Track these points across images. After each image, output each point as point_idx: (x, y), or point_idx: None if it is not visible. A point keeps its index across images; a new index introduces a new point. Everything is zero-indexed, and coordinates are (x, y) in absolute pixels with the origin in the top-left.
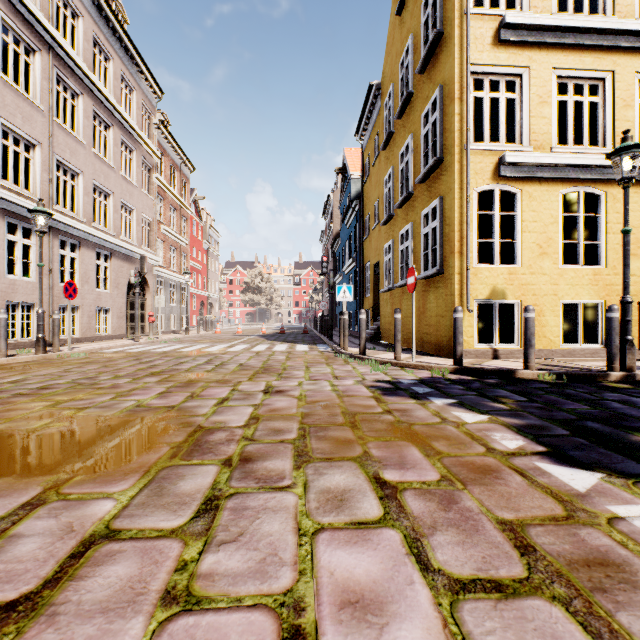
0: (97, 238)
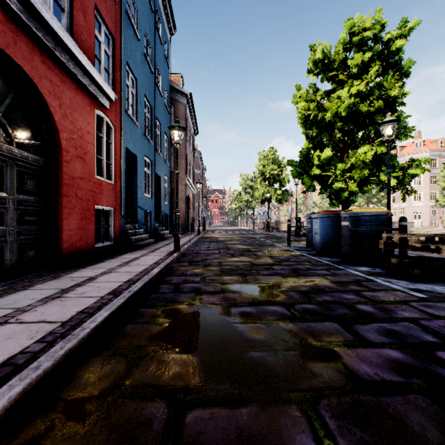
0: None
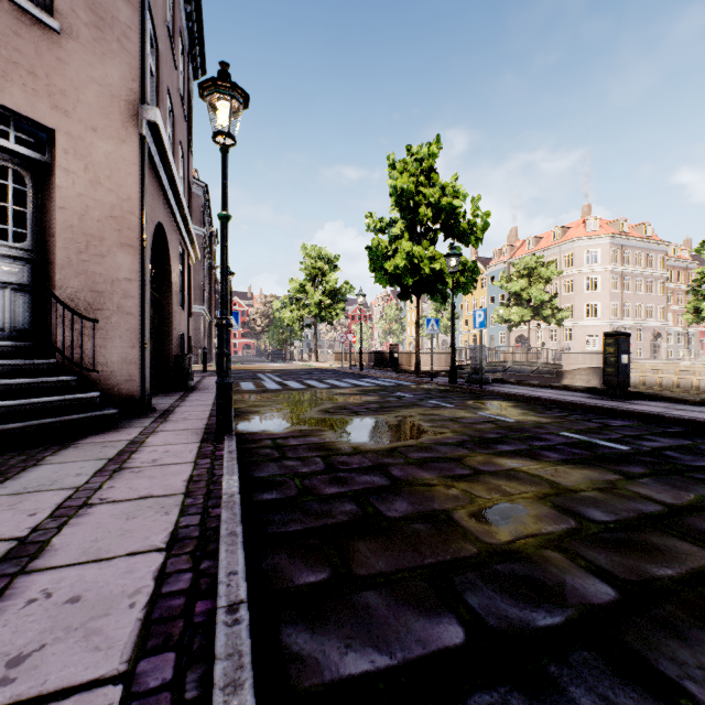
0: (636, 324)
